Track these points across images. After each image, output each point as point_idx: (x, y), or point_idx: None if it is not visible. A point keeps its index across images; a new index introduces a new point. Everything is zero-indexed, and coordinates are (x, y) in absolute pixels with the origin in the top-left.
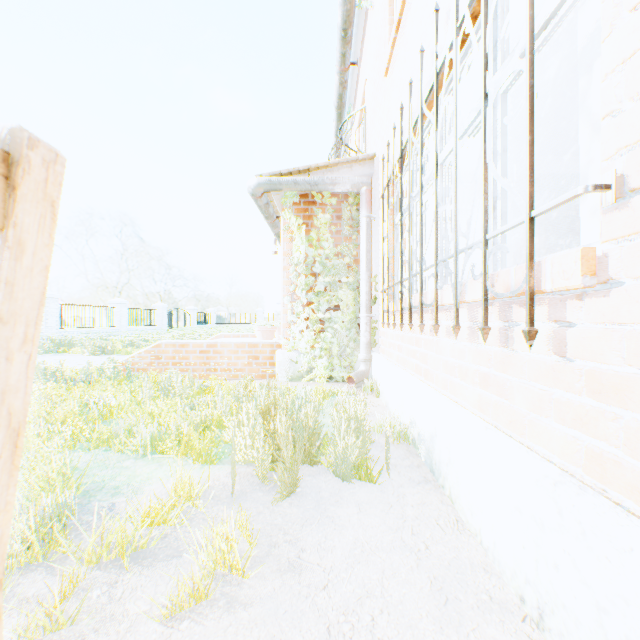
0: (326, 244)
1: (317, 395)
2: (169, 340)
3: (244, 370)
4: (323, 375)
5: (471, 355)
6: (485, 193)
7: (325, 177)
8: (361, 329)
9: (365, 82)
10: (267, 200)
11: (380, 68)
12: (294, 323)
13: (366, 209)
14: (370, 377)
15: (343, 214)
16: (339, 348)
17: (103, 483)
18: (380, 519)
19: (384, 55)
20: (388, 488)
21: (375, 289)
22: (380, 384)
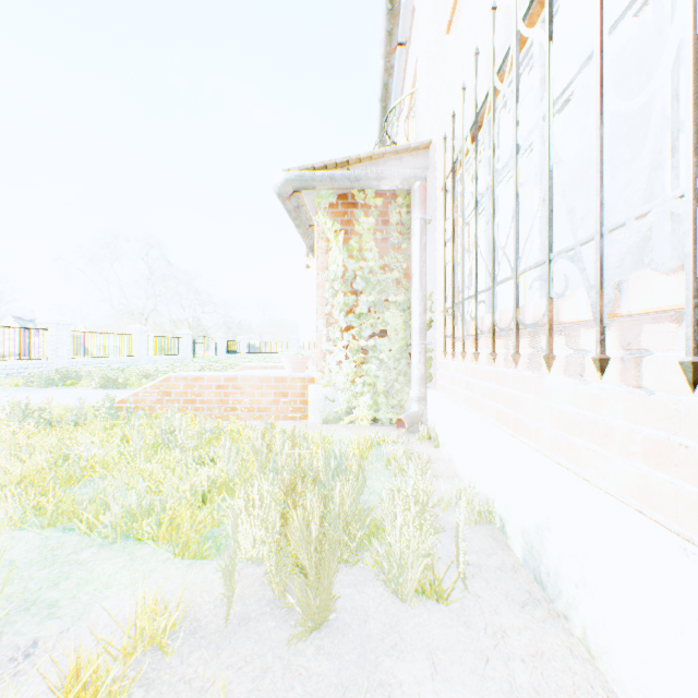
0: (369, 255)
1: (359, 446)
2: (180, 373)
3: (269, 409)
4: (366, 416)
5: (621, 406)
6: (695, 96)
7: (368, 170)
8: (413, 360)
9: (416, 61)
10: (297, 203)
11: (438, 32)
12: (330, 352)
13: (420, 210)
14: (424, 419)
15: (390, 218)
16: (386, 383)
17: (36, 595)
18: (473, 694)
19: (444, 11)
20: (475, 616)
21: (430, 310)
22: (440, 431)
